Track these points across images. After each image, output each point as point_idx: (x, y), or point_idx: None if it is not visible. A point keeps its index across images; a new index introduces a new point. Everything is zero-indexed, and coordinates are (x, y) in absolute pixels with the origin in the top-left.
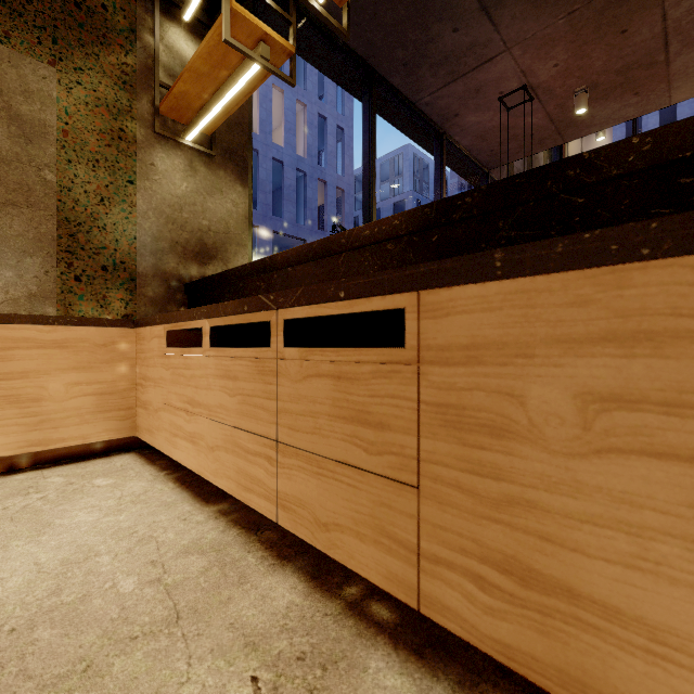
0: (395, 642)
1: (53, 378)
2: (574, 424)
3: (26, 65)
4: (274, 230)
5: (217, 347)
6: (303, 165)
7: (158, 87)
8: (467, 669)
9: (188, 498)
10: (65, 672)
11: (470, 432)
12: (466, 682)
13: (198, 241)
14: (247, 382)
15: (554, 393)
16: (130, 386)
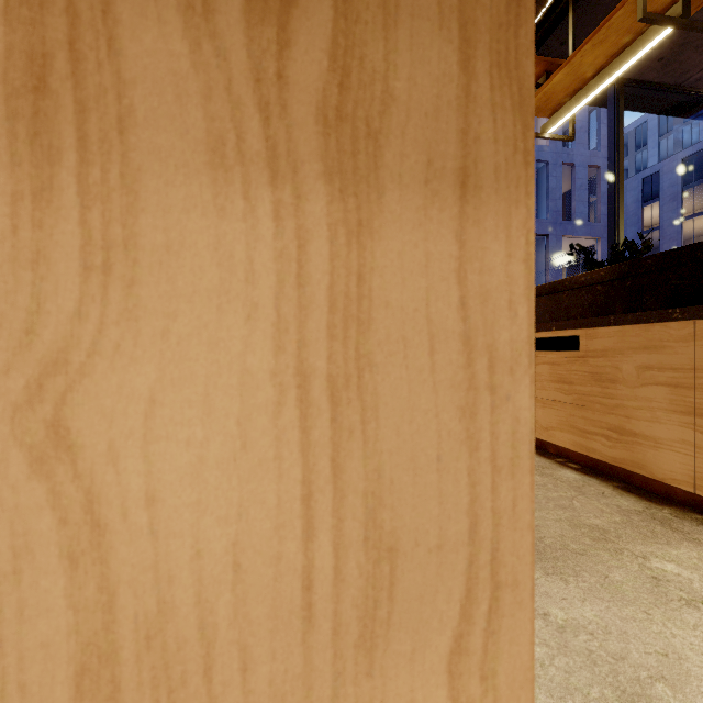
0: (576, 470)
1: None
2: (635, 377)
3: None
4: None
5: None
6: (544, 154)
7: None
8: (607, 479)
9: None
10: None
11: (603, 382)
12: (604, 480)
13: None
14: None
15: (629, 366)
16: None
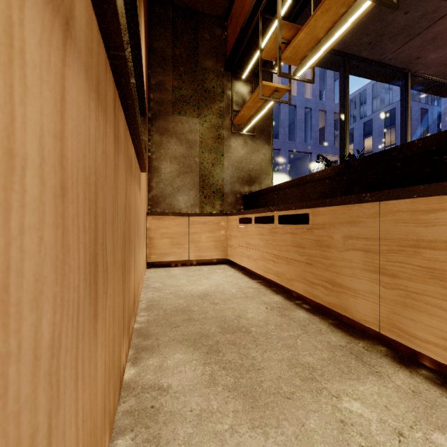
0: (307, 310)
1: (203, 235)
2: (342, 243)
3: (190, 121)
4: (290, 150)
5: (257, 224)
6: (309, 104)
7: (232, 113)
8: (326, 317)
9: (247, 277)
10: (224, 299)
11: (323, 247)
12: (324, 318)
13: (248, 175)
14: (267, 236)
15: (339, 236)
16: (225, 239)
